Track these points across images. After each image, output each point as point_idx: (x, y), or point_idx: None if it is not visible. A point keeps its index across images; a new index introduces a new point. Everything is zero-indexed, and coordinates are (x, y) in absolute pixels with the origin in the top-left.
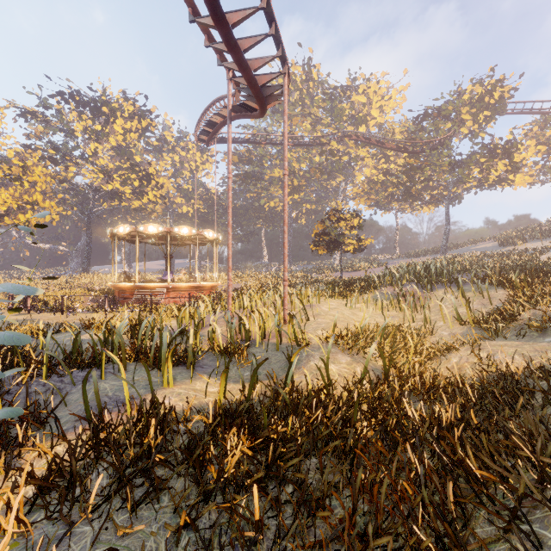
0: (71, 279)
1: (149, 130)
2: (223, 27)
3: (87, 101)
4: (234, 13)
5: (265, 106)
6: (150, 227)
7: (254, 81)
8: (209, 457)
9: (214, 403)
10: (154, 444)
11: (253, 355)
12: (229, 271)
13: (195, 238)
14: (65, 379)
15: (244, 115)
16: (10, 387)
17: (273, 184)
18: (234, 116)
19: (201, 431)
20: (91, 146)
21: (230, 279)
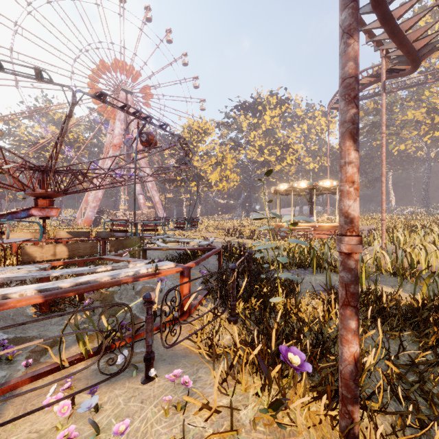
0: (240, 221)
1: (286, 112)
2: (389, 25)
3: (248, 106)
4: (399, 8)
5: (419, 64)
6: (301, 183)
7: (412, 49)
8: (431, 322)
9: (421, 295)
10: (388, 306)
11: (435, 275)
12: (382, 212)
13: (333, 188)
14: (291, 271)
15: (388, 77)
16: (270, 270)
17: (405, 127)
18: (375, 81)
19: (419, 307)
20: (251, 135)
21: (383, 219)
